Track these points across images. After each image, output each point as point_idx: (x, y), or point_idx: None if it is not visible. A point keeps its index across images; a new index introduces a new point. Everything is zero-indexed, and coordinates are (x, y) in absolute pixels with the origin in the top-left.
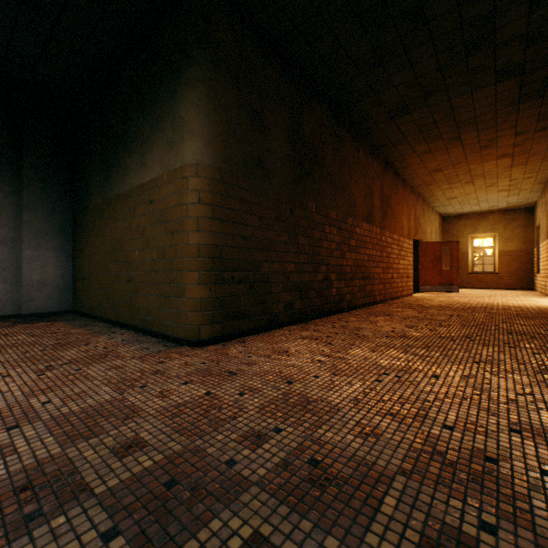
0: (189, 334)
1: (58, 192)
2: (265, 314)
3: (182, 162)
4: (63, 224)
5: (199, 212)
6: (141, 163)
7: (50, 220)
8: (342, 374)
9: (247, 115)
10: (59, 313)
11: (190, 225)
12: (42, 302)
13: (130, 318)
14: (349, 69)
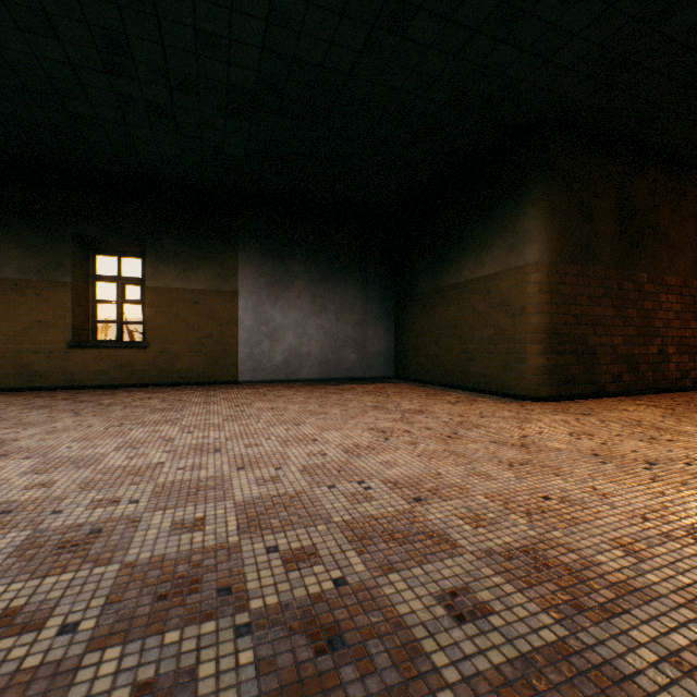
0: (530, 392)
1: (386, 283)
2: (592, 383)
3: (523, 262)
4: (389, 308)
5: (539, 299)
6: (477, 262)
7: (381, 306)
8: (687, 422)
9: (576, 210)
10: (386, 378)
11: (531, 310)
12: (377, 369)
13: (464, 381)
14: (695, 129)
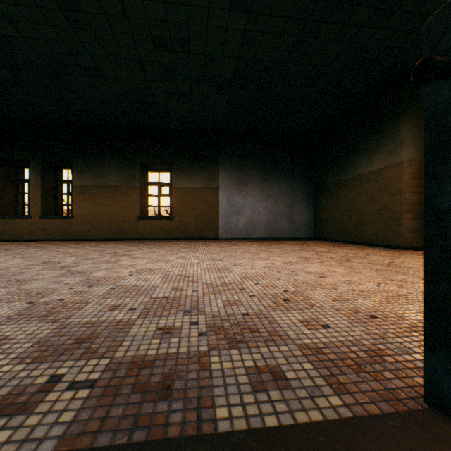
0: (405, 244)
1: (307, 179)
2: None
3: (400, 160)
4: (309, 195)
5: (411, 184)
6: (368, 162)
7: (303, 193)
8: None
9: None
10: (307, 239)
11: (406, 191)
12: (301, 233)
13: (359, 238)
14: None
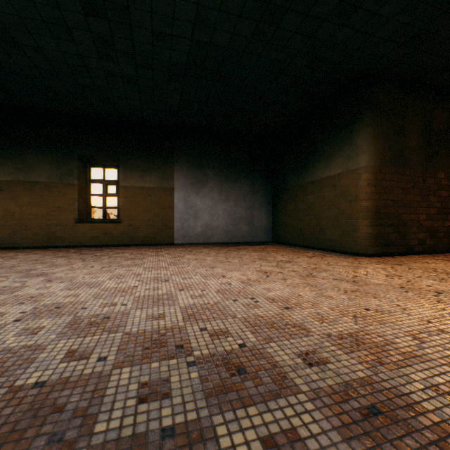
0: (361, 250)
1: (266, 182)
2: (404, 245)
3: (357, 166)
4: (268, 198)
5: (367, 190)
6: (326, 167)
7: (263, 196)
8: None
9: (393, 132)
10: (267, 242)
11: (362, 197)
12: (261, 236)
13: (317, 244)
14: None
